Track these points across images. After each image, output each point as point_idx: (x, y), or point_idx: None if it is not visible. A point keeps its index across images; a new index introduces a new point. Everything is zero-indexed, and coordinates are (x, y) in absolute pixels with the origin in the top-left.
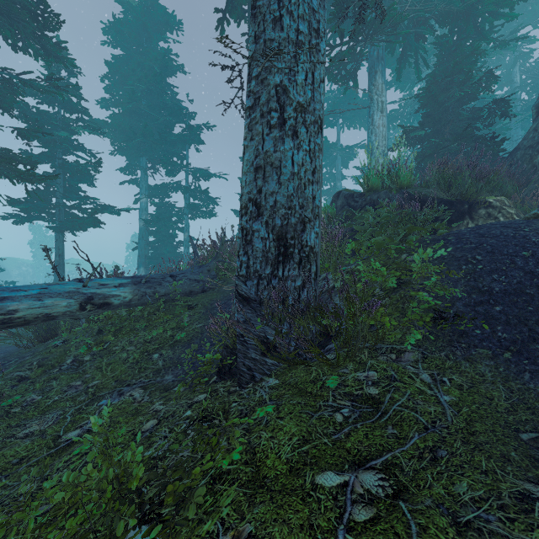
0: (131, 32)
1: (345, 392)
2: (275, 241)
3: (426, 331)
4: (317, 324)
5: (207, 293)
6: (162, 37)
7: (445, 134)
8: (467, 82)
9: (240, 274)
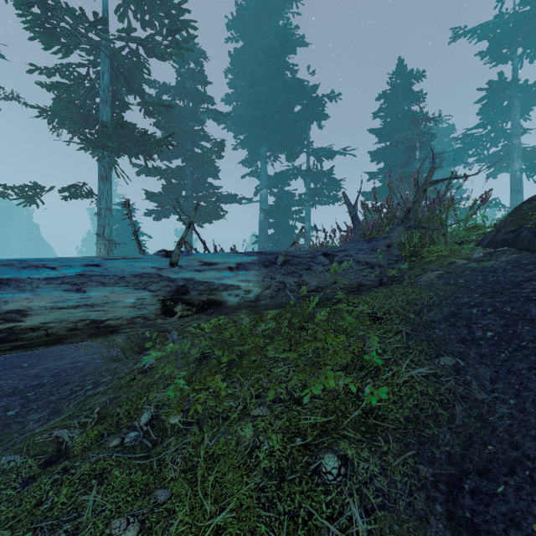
0: (252, 13)
1: None
2: None
3: None
4: None
5: (391, 289)
6: (282, 14)
7: None
8: None
9: None
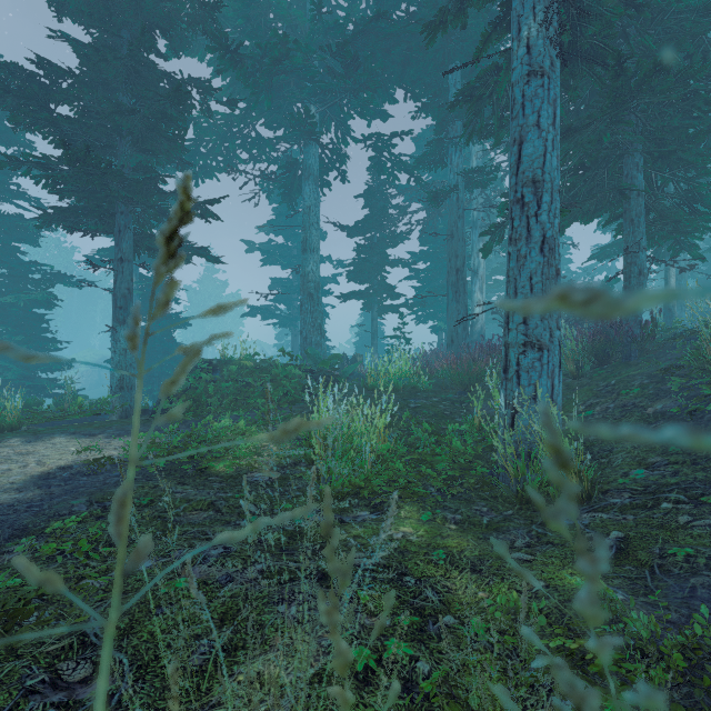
0: None
1: None
2: None
3: None
4: None
5: None
6: None
7: None
8: None
9: None
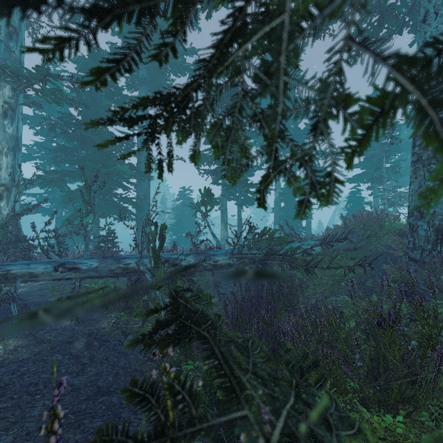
0: None
1: None
2: (434, 232)
3: None
4: None
5: (358, 250)
6: None
7: None
8: None
9: (408, 246)
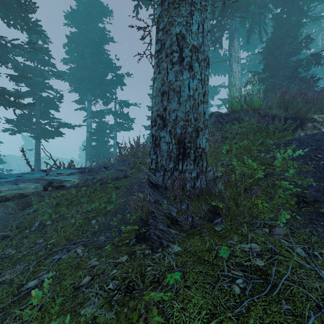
0: (81, 17)
1: (236, 263)
2: (176, 144)
3: (289, 210)
4: (208, 205)
5: (128, 178)
6: (100, 20)
7: (279, 76)
8: (293, 42)
9: (151, 167)
